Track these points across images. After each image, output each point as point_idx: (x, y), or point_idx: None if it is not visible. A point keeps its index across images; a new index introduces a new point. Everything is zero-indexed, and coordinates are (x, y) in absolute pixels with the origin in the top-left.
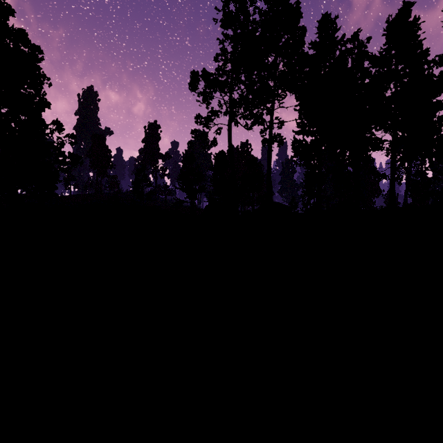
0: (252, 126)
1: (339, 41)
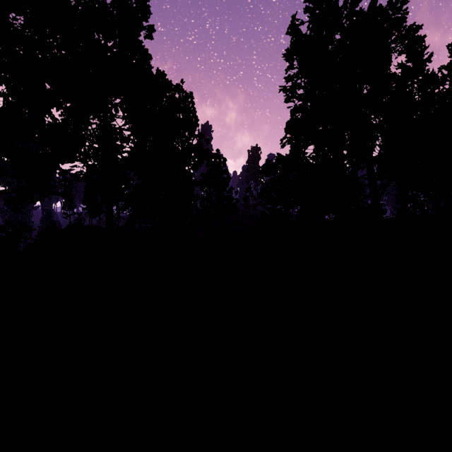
0: None
1: (425, 61)
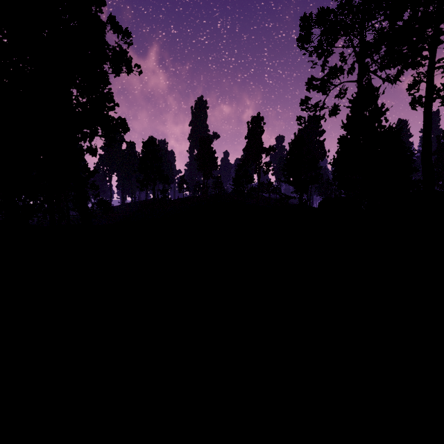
0: (398, 76)
1: None
